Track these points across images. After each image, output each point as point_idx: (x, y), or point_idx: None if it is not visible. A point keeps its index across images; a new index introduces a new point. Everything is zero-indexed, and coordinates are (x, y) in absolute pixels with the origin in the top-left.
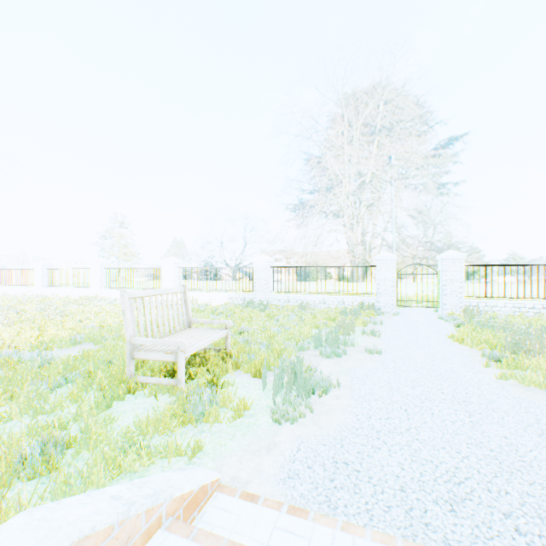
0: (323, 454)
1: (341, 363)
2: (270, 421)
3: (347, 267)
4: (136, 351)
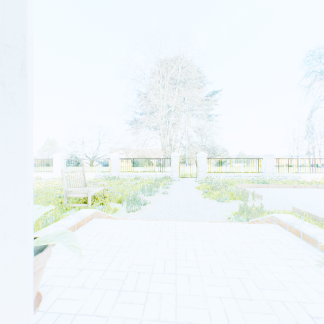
0: (144, 216)
1: (152, 197)
2: (126, 212)
3: (158, 159)
4: (69, 193)
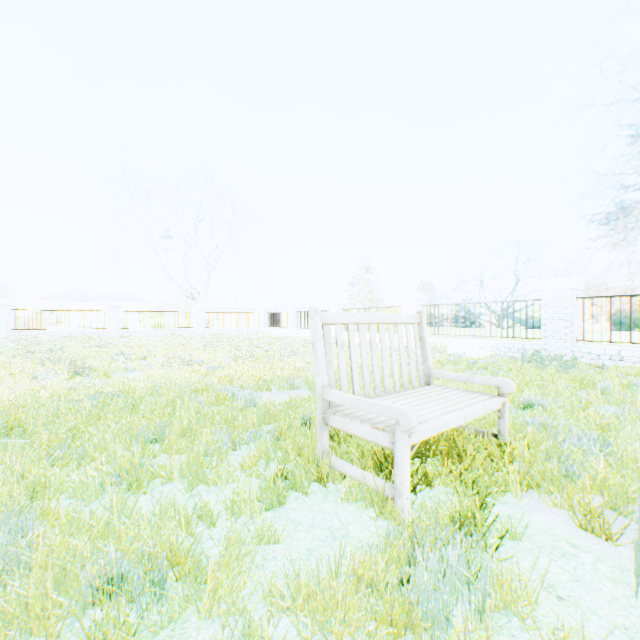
0: None
1: None
2: None
3: None
4: (328, 412)
